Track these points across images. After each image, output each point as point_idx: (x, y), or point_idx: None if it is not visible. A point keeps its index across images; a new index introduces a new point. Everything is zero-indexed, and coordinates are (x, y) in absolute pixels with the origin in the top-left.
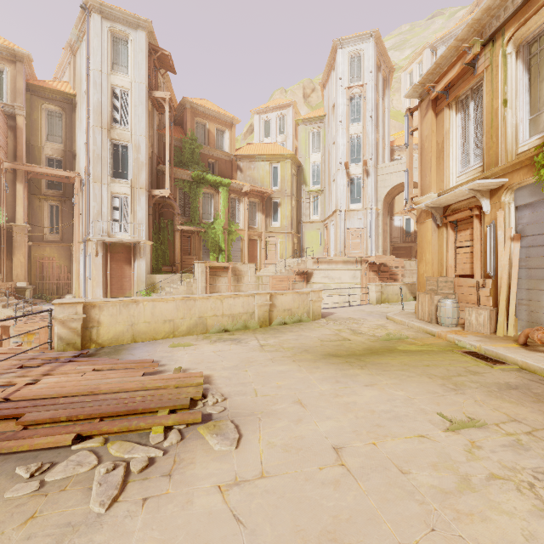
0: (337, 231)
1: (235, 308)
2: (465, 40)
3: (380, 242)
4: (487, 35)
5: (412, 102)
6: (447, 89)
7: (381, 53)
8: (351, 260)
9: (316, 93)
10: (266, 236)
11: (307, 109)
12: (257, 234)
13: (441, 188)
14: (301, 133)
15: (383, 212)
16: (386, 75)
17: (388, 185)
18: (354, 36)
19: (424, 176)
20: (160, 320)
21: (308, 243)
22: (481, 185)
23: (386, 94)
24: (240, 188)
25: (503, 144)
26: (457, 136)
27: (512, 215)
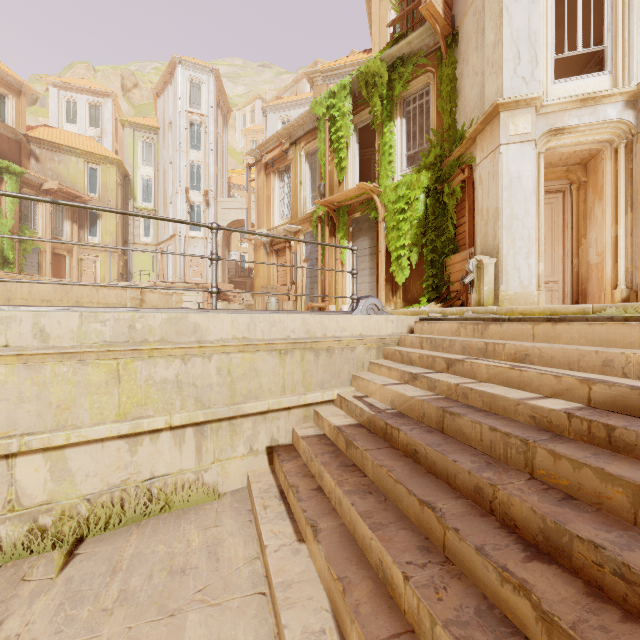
0: (177, 256)
1: (110, 298)
2: (282, 136)
3: (220, 272)
4: (293, 139)
5: (246, 145)
6: (273, 161)
7: (220, 91)
8: (193, 286)
9: (140, 91)
10: (80, 253)
11: (127, 105)
12: (65, 248)
13: (270, 227)
14: (128, 137)
15: (223, 244)
16: (224, 113)
17: (228, 219)
18: (195, 63)
19: (259, 216)
20: (38, 298)
21: (138, 268)
22: (290, 228)
23: (224, 131)
24: (40, 183)
25: (300, 206)
26: (279, 194)
27: (304, 248)
